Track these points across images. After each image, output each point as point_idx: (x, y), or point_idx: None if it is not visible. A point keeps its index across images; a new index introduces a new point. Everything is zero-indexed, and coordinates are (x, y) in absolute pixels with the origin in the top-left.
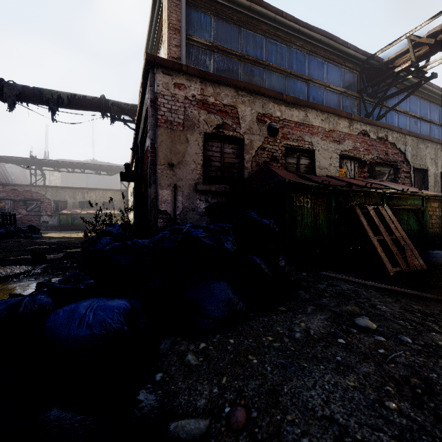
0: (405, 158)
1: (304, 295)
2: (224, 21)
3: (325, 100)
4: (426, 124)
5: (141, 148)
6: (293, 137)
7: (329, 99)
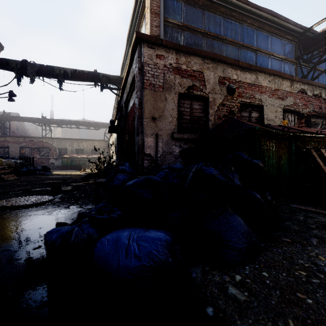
0: None
1: (293, 226)
2: (191, 5)
3: (270, 66)
4: None
5: (125, 107)
6: (247, 95)
7: (272, 65)
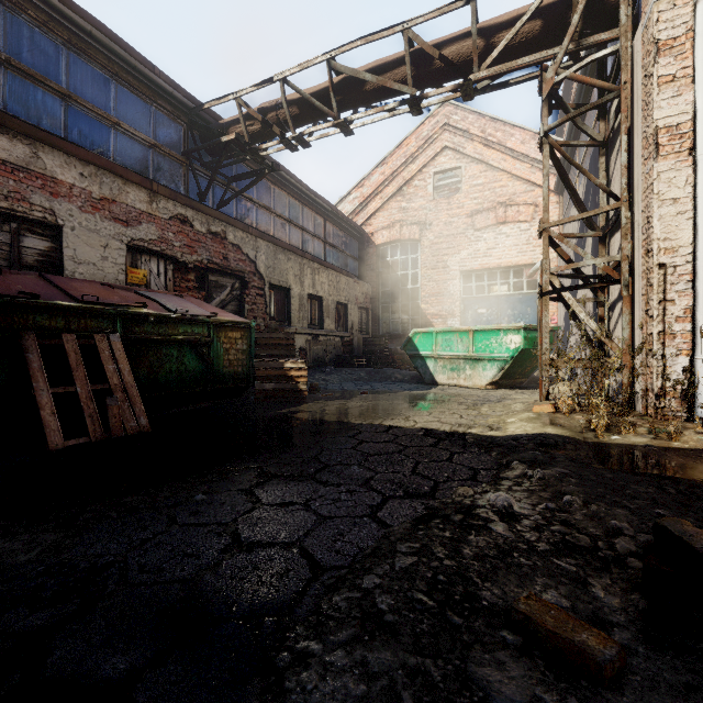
0: (257, 269)
1: None
2: None
3: (112, 146)
4: (298, 231)
5: None
6: None
7: (120, 146)
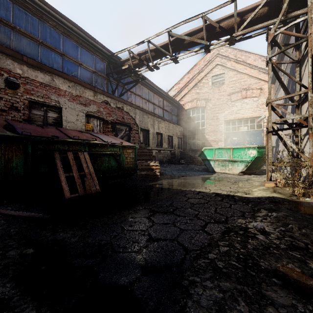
0: (135, 122)
1: None
2: None
3: (79, 73)
4: (151, 105)
5: None
6: (38, 94)
7: (82, 73)
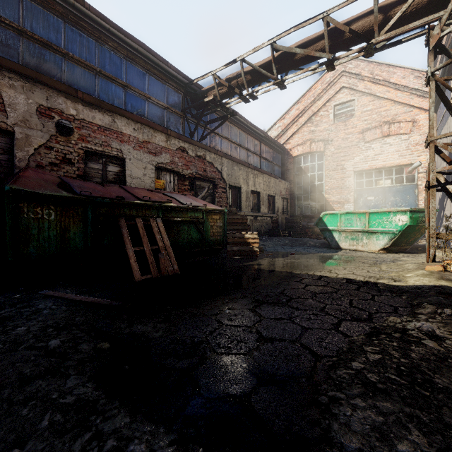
0: (222, 176)
1: None
2: None
3: (146, 111)
4: (244, 151)
5: None
6: (96, 140)
7: (150, 110)
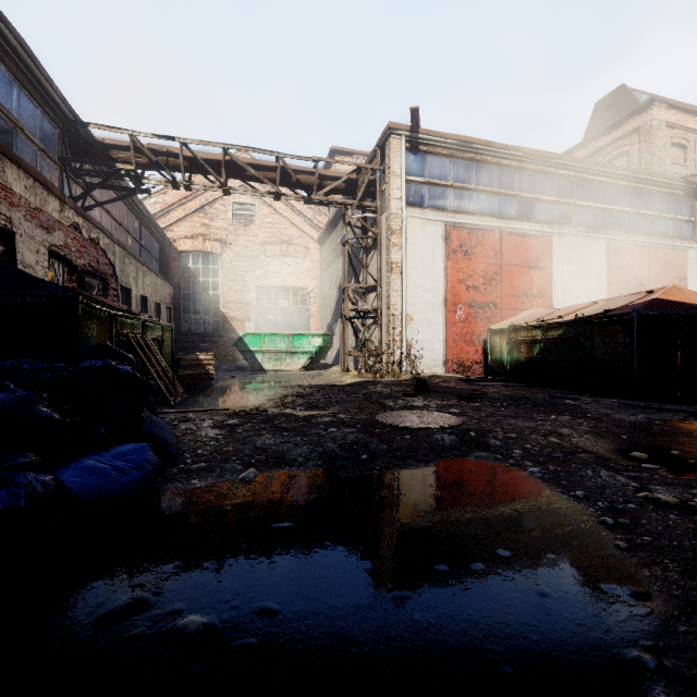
0: (115, 272)
1: None
2: None
3: (17, 149)
4: (125, 233)
5: None
6: None
7: (22, 149)
